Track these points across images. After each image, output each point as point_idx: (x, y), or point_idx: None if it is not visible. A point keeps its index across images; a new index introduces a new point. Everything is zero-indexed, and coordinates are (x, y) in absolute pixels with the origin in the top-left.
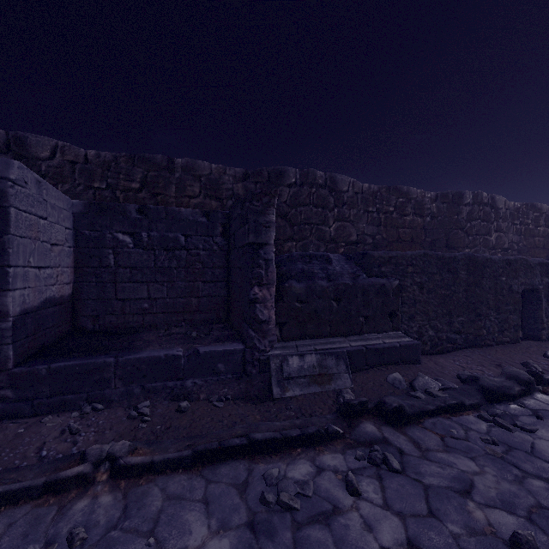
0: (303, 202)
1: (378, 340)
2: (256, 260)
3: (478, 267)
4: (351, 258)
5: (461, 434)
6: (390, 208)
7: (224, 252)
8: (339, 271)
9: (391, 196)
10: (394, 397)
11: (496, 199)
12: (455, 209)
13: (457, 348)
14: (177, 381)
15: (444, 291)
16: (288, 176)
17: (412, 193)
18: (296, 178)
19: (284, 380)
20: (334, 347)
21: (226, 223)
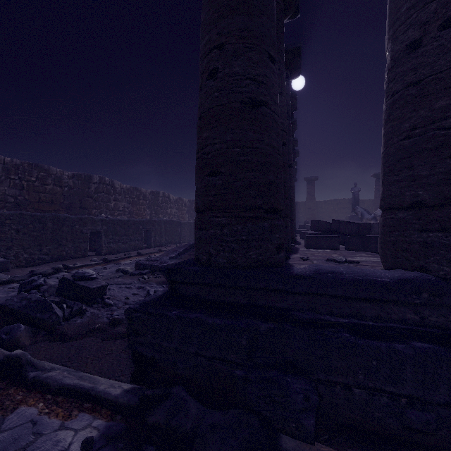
0: None
1: None
2: None
3: (60, 221)
4: None
5: (0, 289)
6: (33, 178)
7: None
8: None
9: (33, 170)
10: None
11: (114, 182)
12: (86, 185)
13: (46, 263)
14: None
15: (37, 233)
16: None
17: (52, 170)
18: None
19: None
20: None
21: None
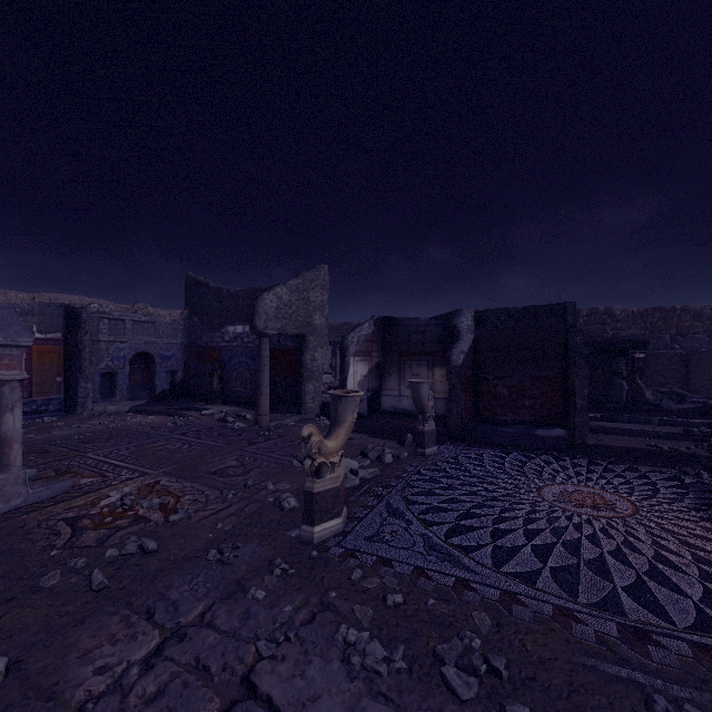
0: None
1: None
2: None
3: None
4: None
5: None
6: None
7: None
8: None
9: None
10: None
11: None
12: None
13: None
14: None
15: None
16: None
17: None
18: None
19: None
20: None
21: None
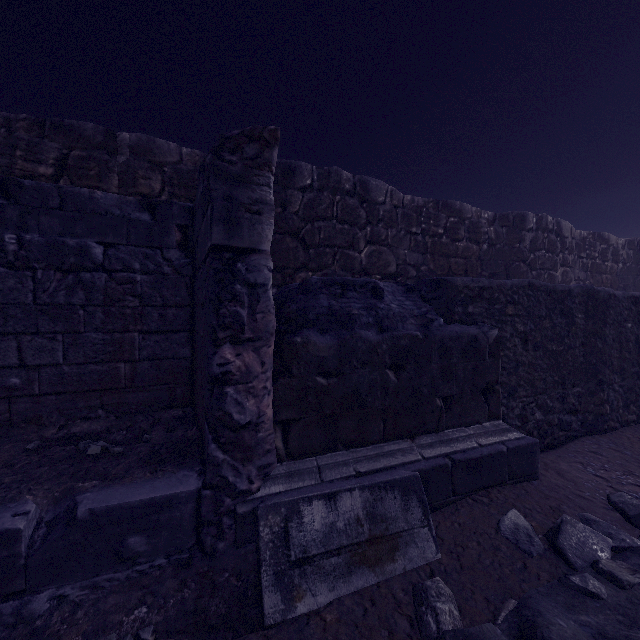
0: (322, 214)
1: (470, 442)
2: (227, 284)
3: (599, 307)
4: (414, 289)
5: None
6: (439, 229)
7: (184, 278)
8: (397, 312)
9: (440, 214)
10: (551, 607)
11: (562, 225)
12: (516, 235)
13: (572, 437)
14: (7, 601)
15: (556, 345)
16: (301, 175)
17: (466, 211)
18: (312, 179)
19: (291, 568)
20: (393, 465)
21: (187, 225)
